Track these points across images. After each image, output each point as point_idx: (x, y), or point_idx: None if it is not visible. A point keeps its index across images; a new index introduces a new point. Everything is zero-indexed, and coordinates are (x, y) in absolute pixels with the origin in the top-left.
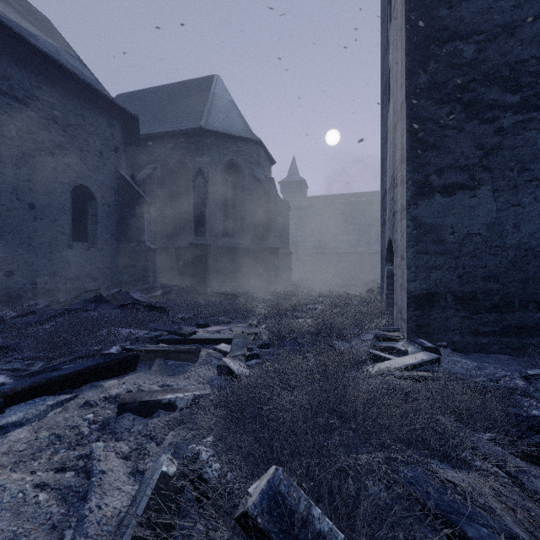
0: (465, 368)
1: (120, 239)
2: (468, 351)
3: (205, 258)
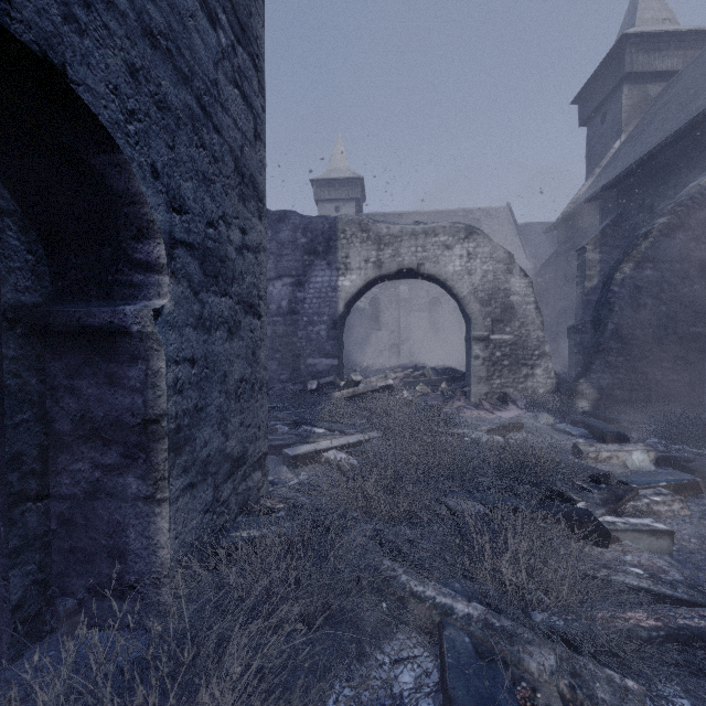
0: None
1: None
2: None
3: None
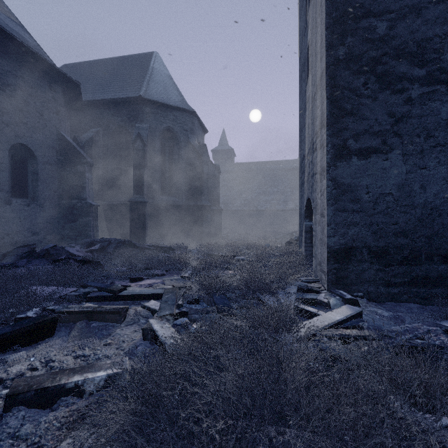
0: (383, 319)
1: (61, 196)
2: (382, 300)
3: (143, 214)
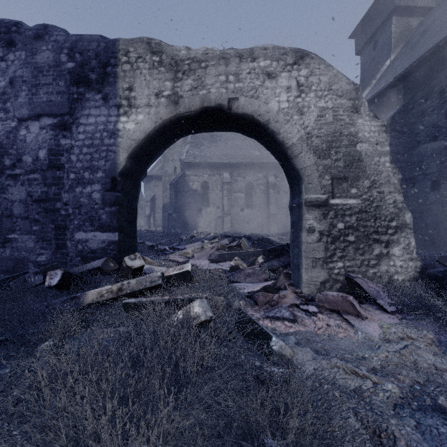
0: None
1: None
2: None
3: None
